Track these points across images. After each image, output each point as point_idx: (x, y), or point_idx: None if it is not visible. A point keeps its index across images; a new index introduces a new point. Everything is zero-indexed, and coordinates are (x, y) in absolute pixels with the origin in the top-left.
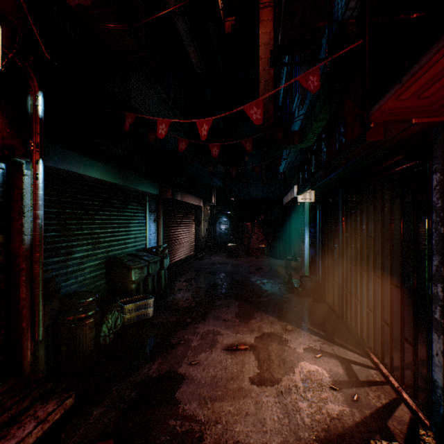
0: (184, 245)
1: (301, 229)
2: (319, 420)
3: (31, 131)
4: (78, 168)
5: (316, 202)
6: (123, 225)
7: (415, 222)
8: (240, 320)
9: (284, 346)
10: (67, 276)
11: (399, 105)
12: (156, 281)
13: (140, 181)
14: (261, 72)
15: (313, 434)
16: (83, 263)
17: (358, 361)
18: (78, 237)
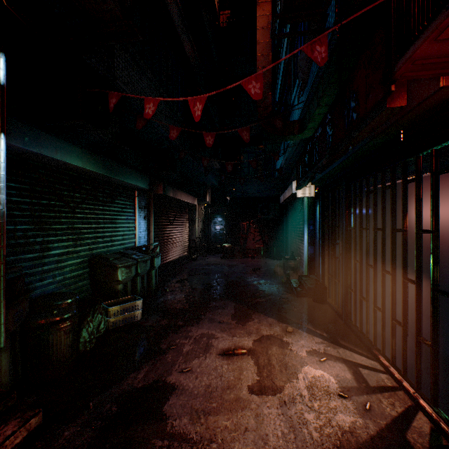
0: (177, 245)
1: (299, 227)
2: (329, 434)
3: None
4: (55, 153)
5: (315, 198)
6: (109, 221)
7: (435, 207)
8: (236, 322)
9: (285, 349)
10: (43, 275)
11: (436, 50)
12: (146, 281)
13: (128, 173)
14: (259, 58)
15: None
16: (62, 261)
17: (366, 365)
18: (55, 232)
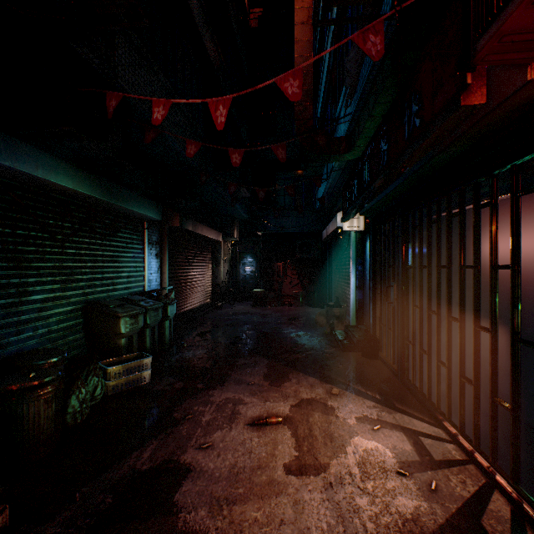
0: (197, 291)
1: (345, 268)
2: (387, 524)
3: None
4: (34, 169)
5: (364, 232)
6: (110, 259)
7: (515, 236)
8: (270, 384)
9: (330, 416)
10: (19, 327)
11: (532, 19)
12: (157, 335)
13: (134, 199)
14: (298, 59)
15: None
16: (46, 310)
17: (429, 433)
18: (37, 271)
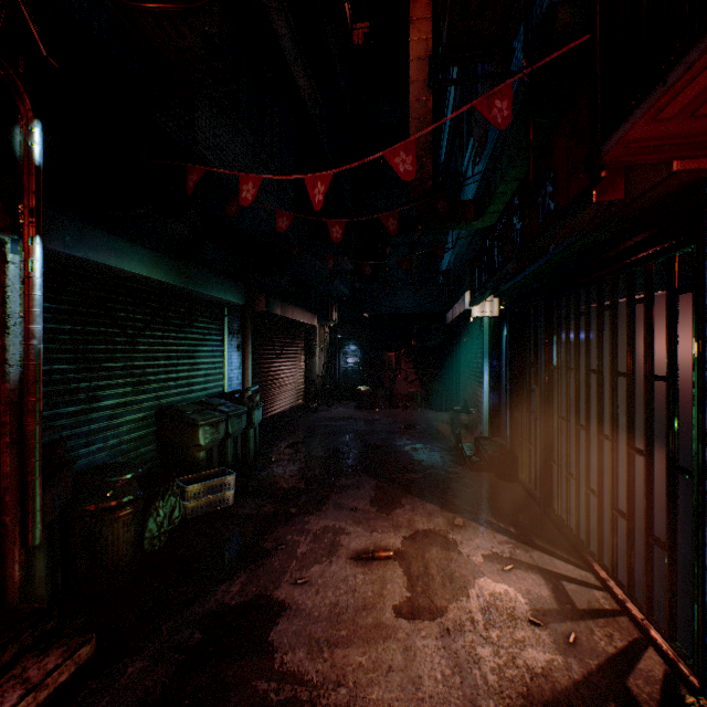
0: (287, 389)
1: (476, 362)
2: (512, 677)
3: (21, 188)
4: (108, 257)
5: (500, 317)
6: (185, 355)
7: (672, 343)
8: (378, 510)
9: (450, 552)
10: (90, 438)
11: (657, 130)
12: (240, 446)
13: (214, 282)
14: (413, 104)
15: (502, 703)
16: (117, 417)
17: (573, 577)
18: (108, 373)
